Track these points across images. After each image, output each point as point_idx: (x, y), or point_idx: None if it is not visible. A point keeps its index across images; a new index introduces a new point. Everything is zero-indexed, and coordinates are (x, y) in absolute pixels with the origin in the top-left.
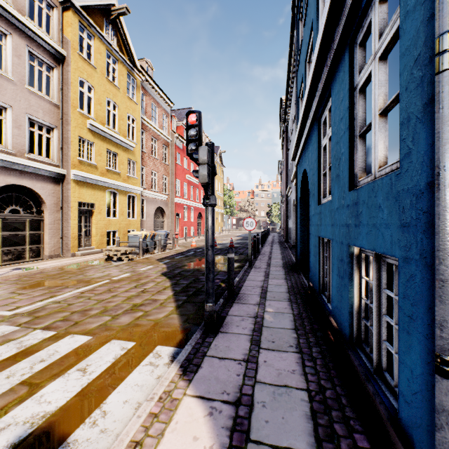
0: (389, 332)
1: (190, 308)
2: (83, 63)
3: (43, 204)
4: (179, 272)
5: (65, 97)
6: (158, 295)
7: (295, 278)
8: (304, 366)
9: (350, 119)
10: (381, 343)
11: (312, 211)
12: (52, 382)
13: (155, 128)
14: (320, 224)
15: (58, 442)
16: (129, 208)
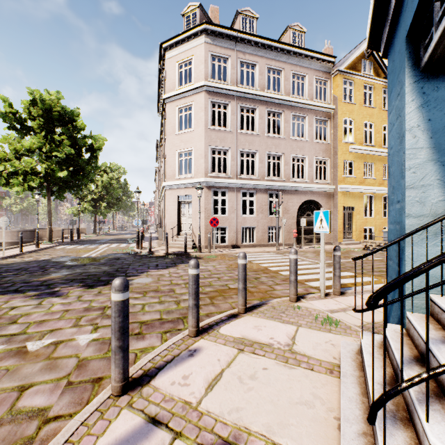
0: None
1: None
2: (346, 106)
3: None
4: None
5: (334, 136)
6: None
7: None
8: None
9: None
10: None
11: None
12: (343, 279)
13: None
14: None
15: (349, 287)
16: (385, 207)
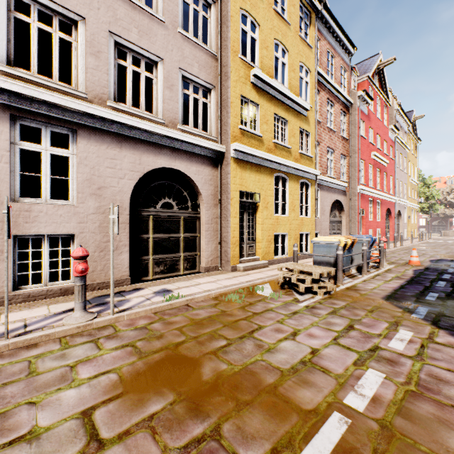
0: None
1: None
2: None
3: (199, 196)
4: None
5: (224, 42)
6: None
7: None
8: None
9: None
10: None
11: None
12: None
13: (332, 85)
14: None
15: None
16: None
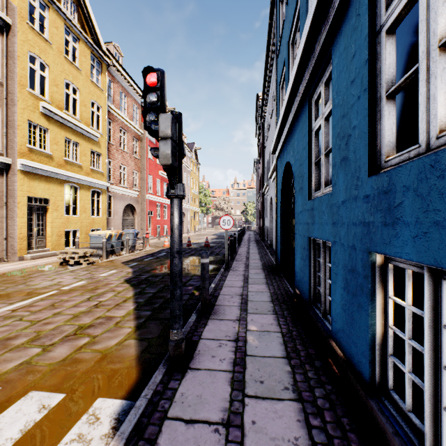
0: (399, 356)
1: (153, 328)
2: (35, 36)
3: None
4: (147, 278)
5: (10, 72)
6: (115, 310)
7: (276, 282)
8: (309, 428)
9: (370, 76)
10: (439, 409)
11: (299, 207)
12: None
13: (124, 118)
14: (312, 223)
15: None
16: (93, 204)
